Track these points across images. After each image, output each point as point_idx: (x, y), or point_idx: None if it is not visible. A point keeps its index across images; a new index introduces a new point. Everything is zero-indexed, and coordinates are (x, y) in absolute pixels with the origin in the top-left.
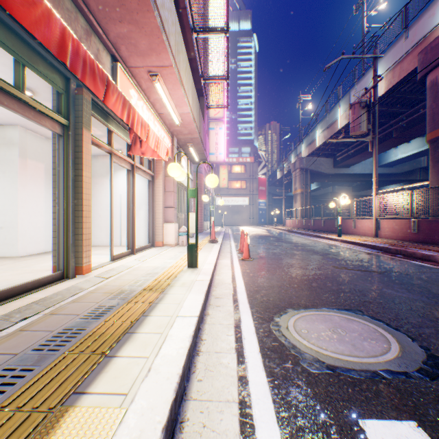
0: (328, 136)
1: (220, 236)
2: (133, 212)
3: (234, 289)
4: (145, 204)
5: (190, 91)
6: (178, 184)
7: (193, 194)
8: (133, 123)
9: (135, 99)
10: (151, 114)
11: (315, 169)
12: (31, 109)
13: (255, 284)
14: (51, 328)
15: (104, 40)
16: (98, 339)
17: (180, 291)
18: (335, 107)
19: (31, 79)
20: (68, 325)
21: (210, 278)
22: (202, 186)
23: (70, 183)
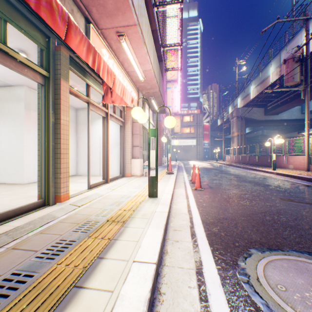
0: (261, 90)
1: (175, 169)
2: (107, 150)
3: (190, 220)
4: (118, 144)
5: (151, 52)
6: (142, 129)
7: (153, 134)
8: (99, 69)
9: (106, 57)
10: (121, 71)
11: (249, 116)
12: (12, 59)
13: (210, 215)
14: (1, 270)
15: (77, 2)
16: (37, 297)
17: (139, 224)
18: (266, 66)
19: (22, 42)
20: (19, 267)
21: (168, 210)
22: (161, 131)
23: (50, 125)
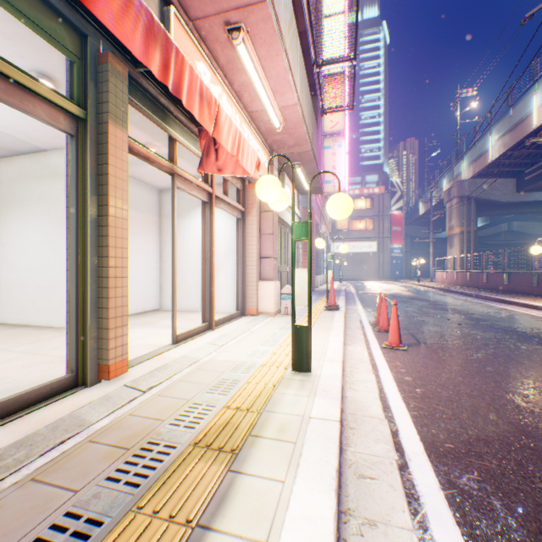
0: (512, 142)
1: (340, 299)
2: (211, 266)
3: (395, 443)
4: (233, 252)
5: (297, 68)
6: (279, 224)
7: (302, 233)
8: (178, 86)
9: (206, 79)
10: (236, 111)
11: (484, 196)
12: None
13: (440, 427)
14: None
15: None
16: None
17: (271, 463)
18: (525, 95)
19: (40, 53)
20: None
21: (339, 413)
22: (313, 227)
23: (88, 219)
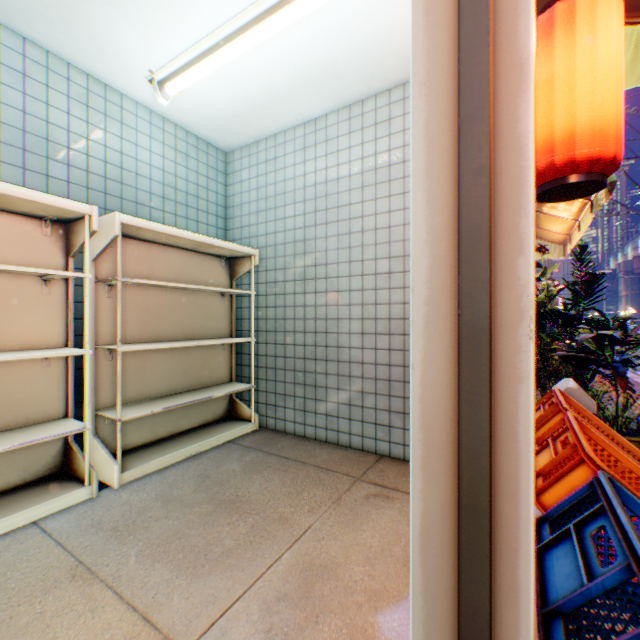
0: None
1: None
2: None
3: None
4: None
5: None
6: None
7: None
8: None
9: None
10: None
11: None
12: None
13: None
14: None
15: None
16: None
17: None
18: None
19: None
20: None
21: None
22: None
23: None
